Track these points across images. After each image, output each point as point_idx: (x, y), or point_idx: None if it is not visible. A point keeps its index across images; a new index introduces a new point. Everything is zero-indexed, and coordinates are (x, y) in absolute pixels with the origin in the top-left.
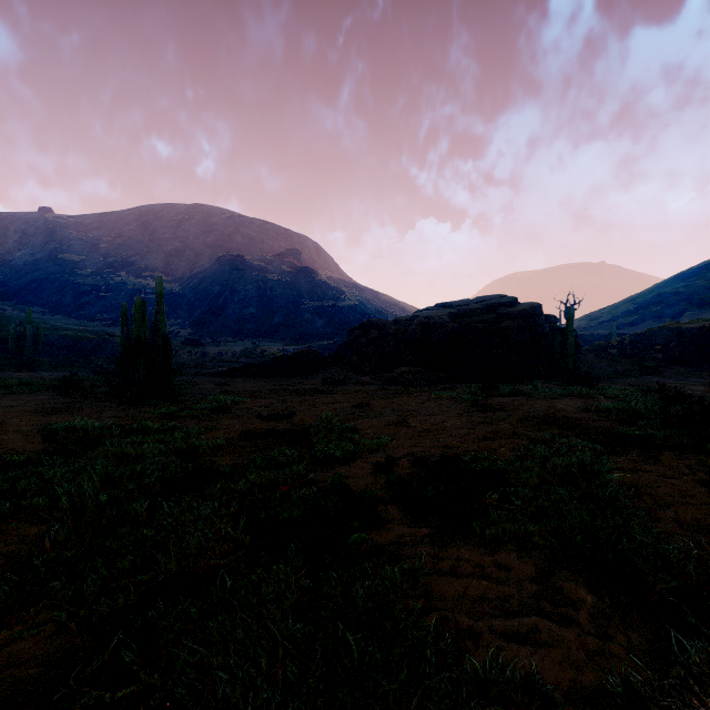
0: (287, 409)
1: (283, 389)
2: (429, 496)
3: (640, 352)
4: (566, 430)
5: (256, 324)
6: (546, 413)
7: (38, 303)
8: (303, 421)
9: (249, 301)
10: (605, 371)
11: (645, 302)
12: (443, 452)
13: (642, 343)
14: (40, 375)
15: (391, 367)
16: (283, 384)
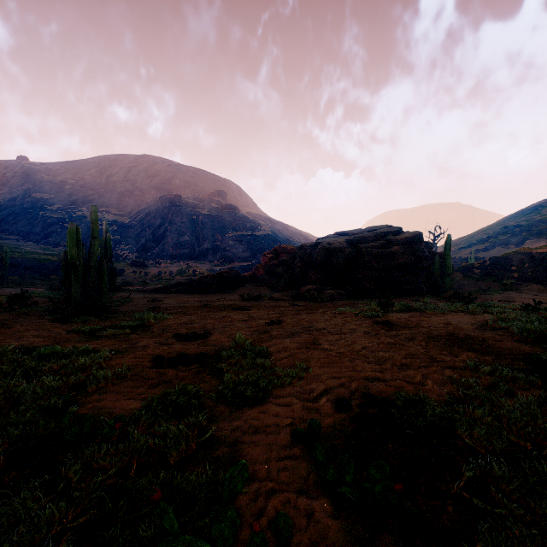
0: (205, 327)
1: (205, 305)
2: (376, 493)
3: (499, 272)
4: (480, 354)
5: (190, 249)
6: (447, 331)
7: (13, 232)
8: (217, 341)
9: (184, 231)
10: (472, 287)
11: (494, 232)
12: (364, 386)
13: (501, 264)
14: (2, 291)
15: (298, 285)
16: (207, 300)
